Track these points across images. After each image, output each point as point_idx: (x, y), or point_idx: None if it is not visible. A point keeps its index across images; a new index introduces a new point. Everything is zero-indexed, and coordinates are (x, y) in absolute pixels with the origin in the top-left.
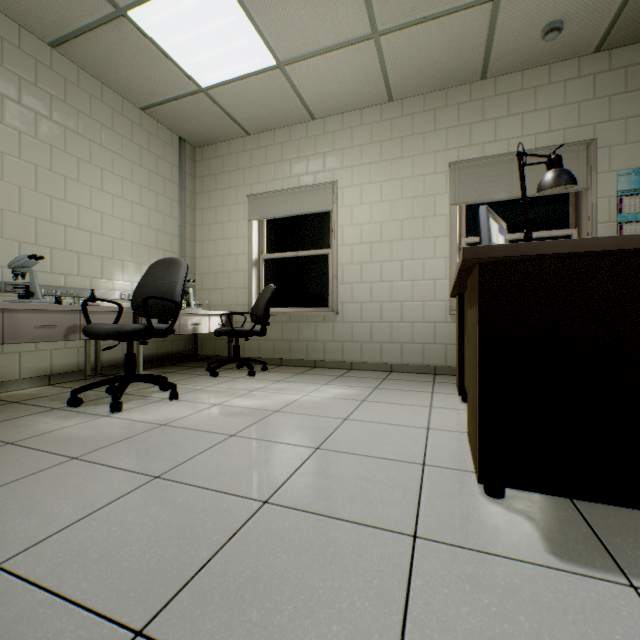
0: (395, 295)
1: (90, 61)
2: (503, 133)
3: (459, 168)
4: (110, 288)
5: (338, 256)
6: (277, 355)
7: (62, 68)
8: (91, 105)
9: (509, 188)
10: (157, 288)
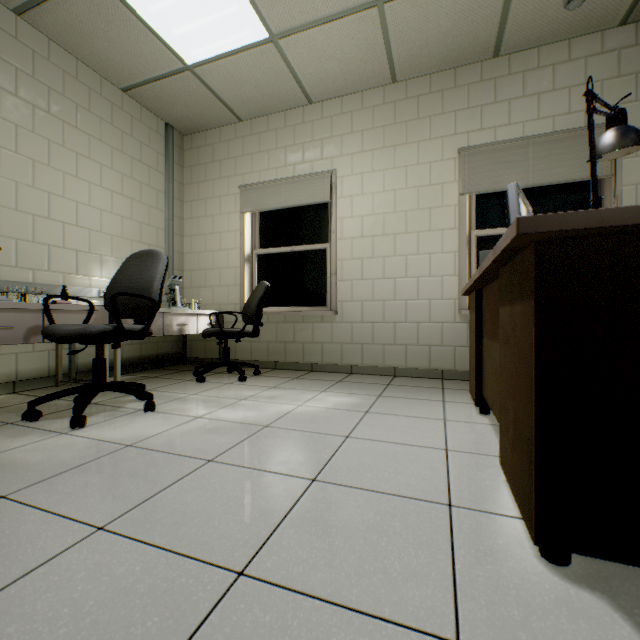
0: (399, 293)
1: (61, 32)
2: (517, 115)
3: (469, 154)
4: (87, 285)
5: (337, 251)
6: (271, 358)
7: (30, 39)
8: (64, 82)
9: (524, 175)
10: (133, 284)
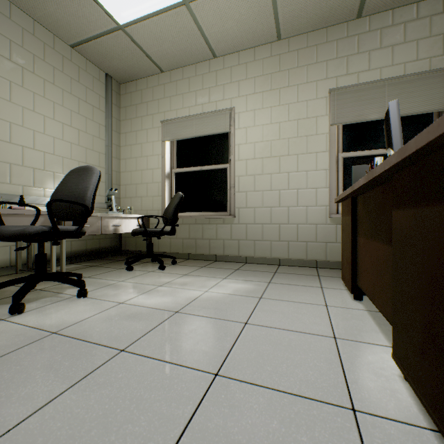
0: (283, 201)
1: None
2: (376, 63)
3: (338, 93)
4: (42, 195)
5: (235, 169)
6: (185, 250)
7: None
8: (23, 37)
9: (381, 109)
10: (71, 193)
